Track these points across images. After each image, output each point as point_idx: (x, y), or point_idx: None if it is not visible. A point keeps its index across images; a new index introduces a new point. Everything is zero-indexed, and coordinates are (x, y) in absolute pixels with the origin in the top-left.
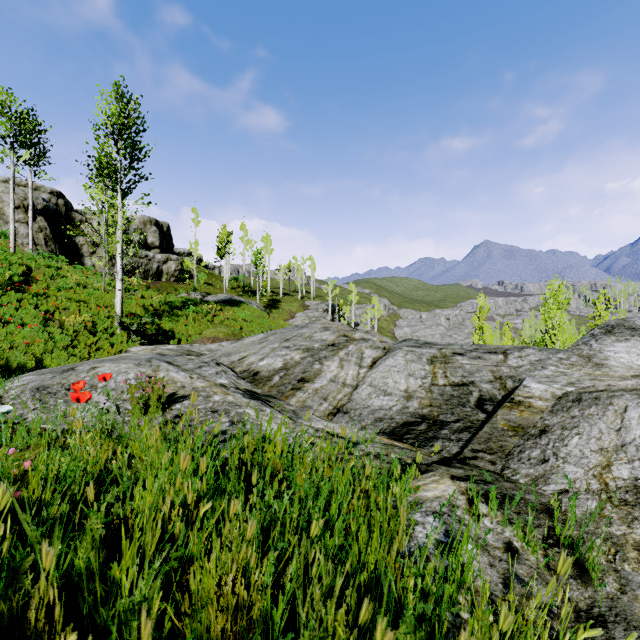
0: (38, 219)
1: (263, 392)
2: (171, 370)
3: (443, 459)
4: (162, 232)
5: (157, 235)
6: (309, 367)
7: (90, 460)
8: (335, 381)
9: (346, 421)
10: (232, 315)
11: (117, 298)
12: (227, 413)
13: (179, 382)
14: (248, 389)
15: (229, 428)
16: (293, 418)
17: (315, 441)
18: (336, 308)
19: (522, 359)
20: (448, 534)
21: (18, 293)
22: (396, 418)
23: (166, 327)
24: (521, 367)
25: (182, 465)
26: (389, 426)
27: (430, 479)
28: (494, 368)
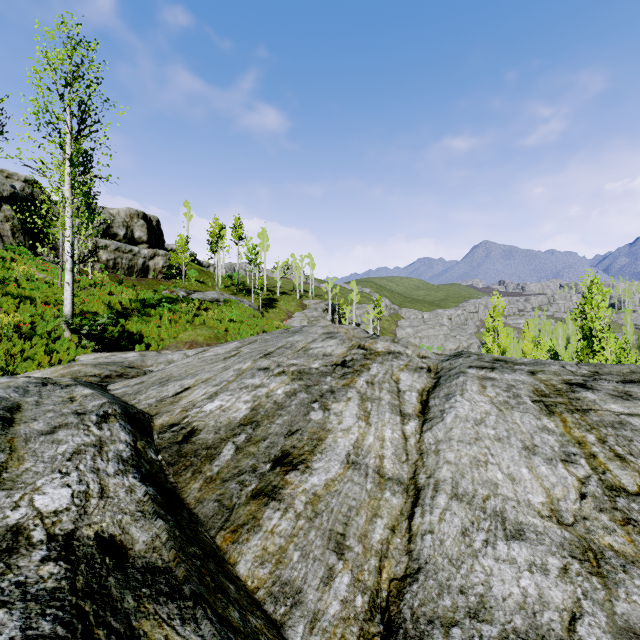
0: (4, 207)
1: (153, 545)
2: None
3: None
4: (151, 226)
5: (145, 229)
6: (300, 418)
7: None
8: (358, 464)
9: None
10: (218, 315)
11: (65, 293)
12: None
13: None
14: (109, 535)
15: None
16: None
17: None
18: (336, 308)
19: None
20: None
21: None
22: None
23: (133, 329)
24: None
25: None
26: None
27: None
28: None
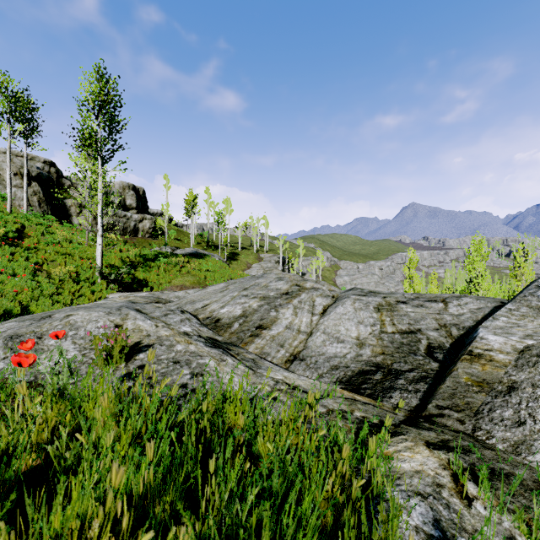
0: (33, 184)
1: (224, 340)
2: (138, 318)
3: (409, 417)
4: (138, 195)
5: (134, 198)
6: (266, 314)
7: (34, 429)
8: (290, 328)
9: (303, 369)
10: (197, 266)
11: (98, 251)
12: (188, 364)
13: (145, 330)
14: (210, 337)
15: (190, 381)
16: (253, 368)
17: (276, 395)
18: (286, 260)
19: (462, 307)
20: (438, 525)
21: (12, 247)
22: (351, 366)
23: (140, 276)
24: (462, 315)
25: (113, 477)
26: (345, 375)
27: (402, 445)
28: (437, 316)
